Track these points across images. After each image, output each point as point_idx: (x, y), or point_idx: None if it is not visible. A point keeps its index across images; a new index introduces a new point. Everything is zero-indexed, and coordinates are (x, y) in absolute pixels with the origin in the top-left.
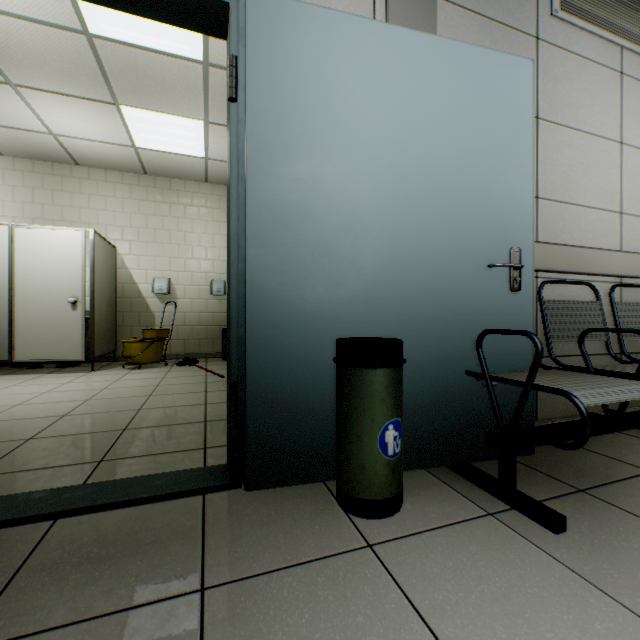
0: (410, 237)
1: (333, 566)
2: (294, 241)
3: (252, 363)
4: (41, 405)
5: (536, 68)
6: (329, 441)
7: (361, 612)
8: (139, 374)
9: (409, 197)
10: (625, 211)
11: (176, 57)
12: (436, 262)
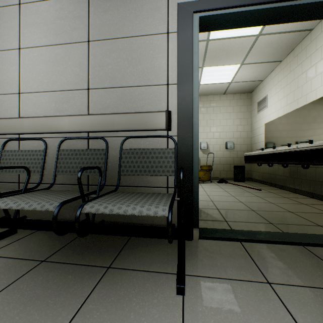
0: None
1: None
2: None
3: None
4: None
5: None
6: None
7: None
8: (207, 185)
9: None
10: None
11: (243, 37)
12: None
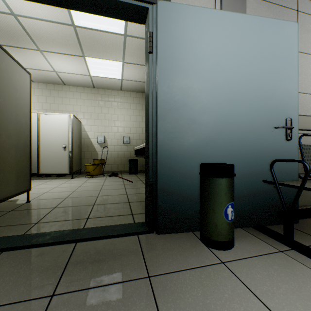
0: (234, 114)
1: (207, 271)
2: (179, 117)
3: (160, 175)
4: (55, 193)
5: None
6: (195, 212)
7: (226, 292)
8: (93, 180)
9: (234, 94)
10: None
11: (112, 33)
12: (247, 126)
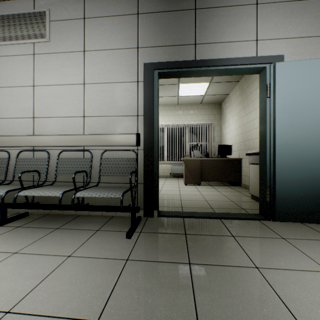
0: None
1: None
2: None
3: None
4: None
5: None
6: None
7: None
8: None
9: None
10: (37, 116)
11: None
12: None
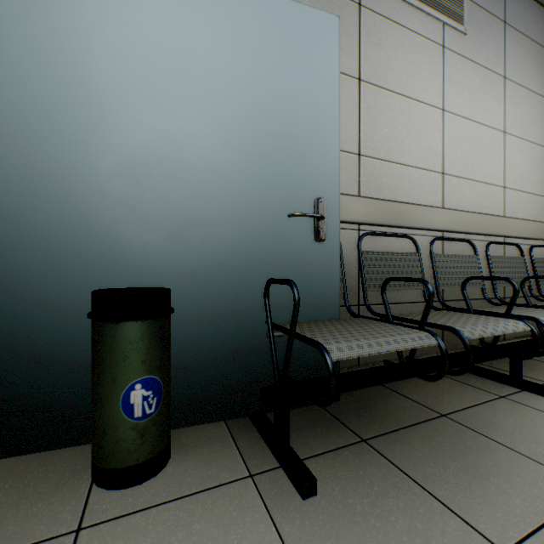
0: (202, 184)
1: None
2: (58, 183)
3: (1, 317)
4: None
5: (359, 32)
6: None
7: None
8: None
9: (201, 142)
10: (447, 172)
11: None
12: (233, 210)
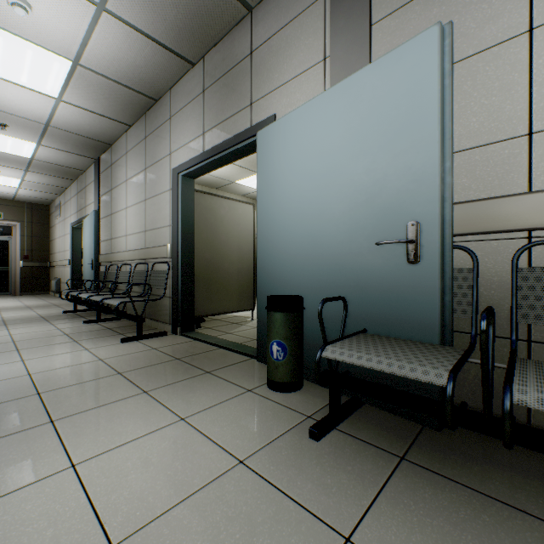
0: (324, 231)
1: (232, 386)
2: (272, 244)
3: (259, 303)
4: None
5: None
6: None
7: (214, 394)
8: None
9: (323, 204)
10: None
11: None
12: (341, 245)
